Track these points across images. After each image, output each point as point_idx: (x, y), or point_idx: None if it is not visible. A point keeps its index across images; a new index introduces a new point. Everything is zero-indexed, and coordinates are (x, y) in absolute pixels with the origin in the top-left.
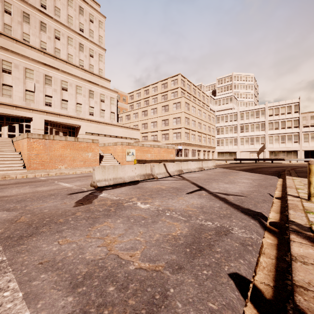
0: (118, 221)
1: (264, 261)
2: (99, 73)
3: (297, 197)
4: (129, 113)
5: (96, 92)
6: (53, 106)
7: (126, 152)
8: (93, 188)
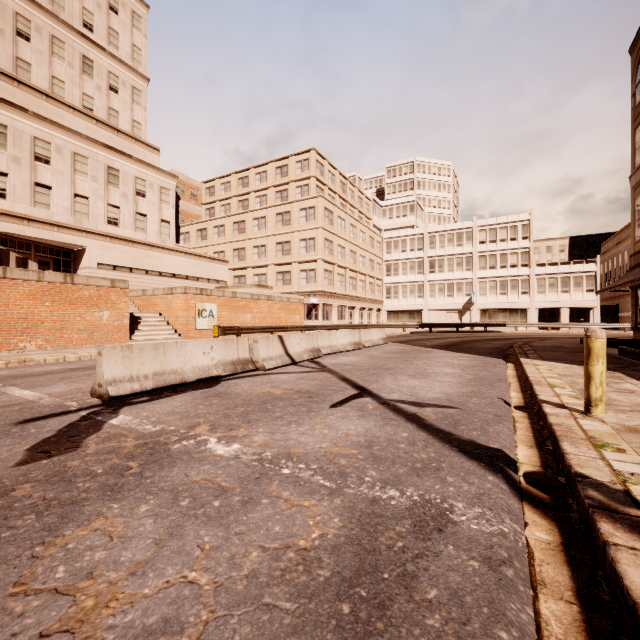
0: (142, 509)
1: (553, 613)
2: (132, 131)
3: (562, 408)
4: (204, 225)
5: (125, 173)
6: (11, 197)
7: (197, 311)
8: (99, 400)
